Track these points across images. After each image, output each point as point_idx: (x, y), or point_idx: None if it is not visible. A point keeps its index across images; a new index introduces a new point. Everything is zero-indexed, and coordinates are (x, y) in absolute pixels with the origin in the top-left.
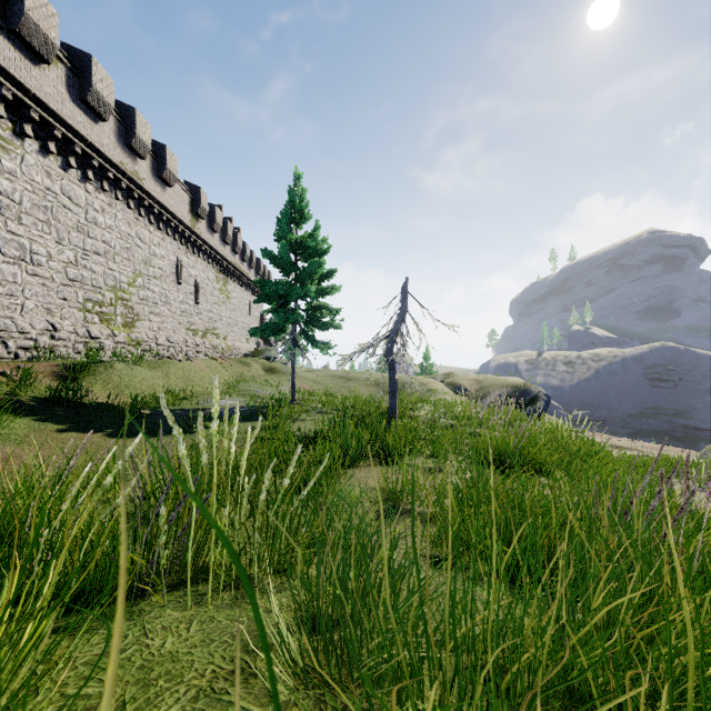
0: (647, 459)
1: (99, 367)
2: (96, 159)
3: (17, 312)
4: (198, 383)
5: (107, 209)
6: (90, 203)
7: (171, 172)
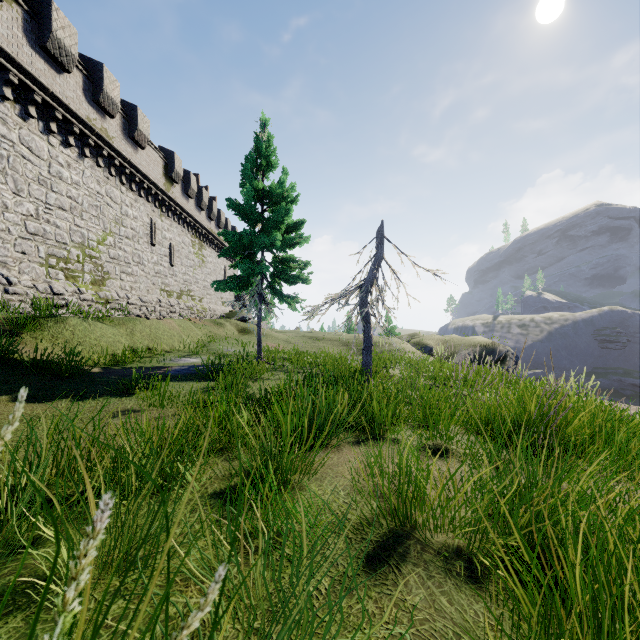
0: None
1: (49, 321)
2: (59, 111)
3: None
4: (166, 341)
5: (73, 164)
6: (54, 157)
7: (143, 133)
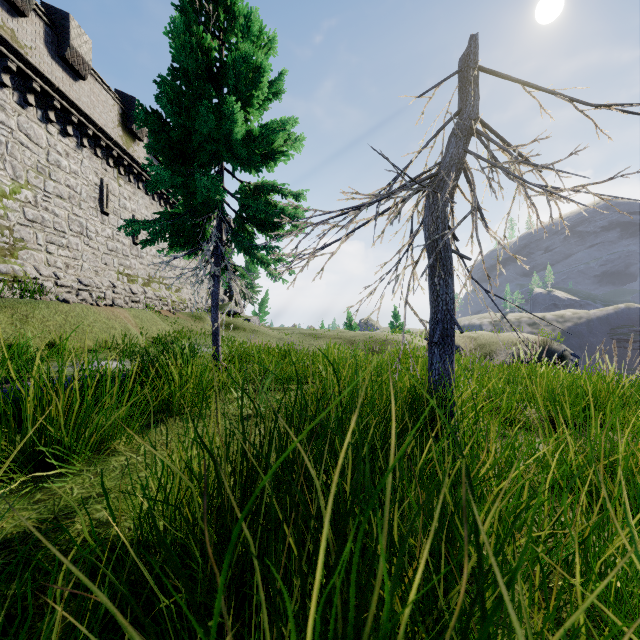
0: None
1: None
2: None
3: None
4: (94, 336)
5: None
6: None
7: (80, 55)
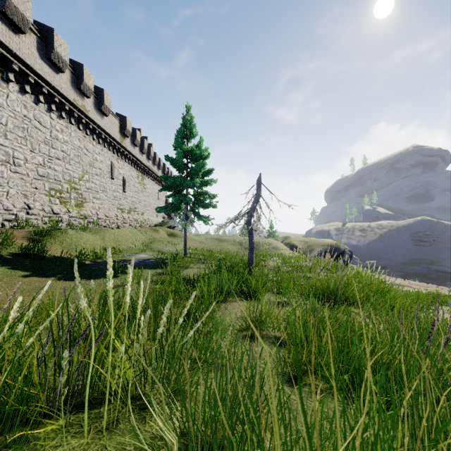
0: (420, 294)
1: (57, 232)
2: (57, 97)
3: (4, 197)
4: (124, 243)
5: (64, 130)
6: (53, 126)
7: (107, 106)
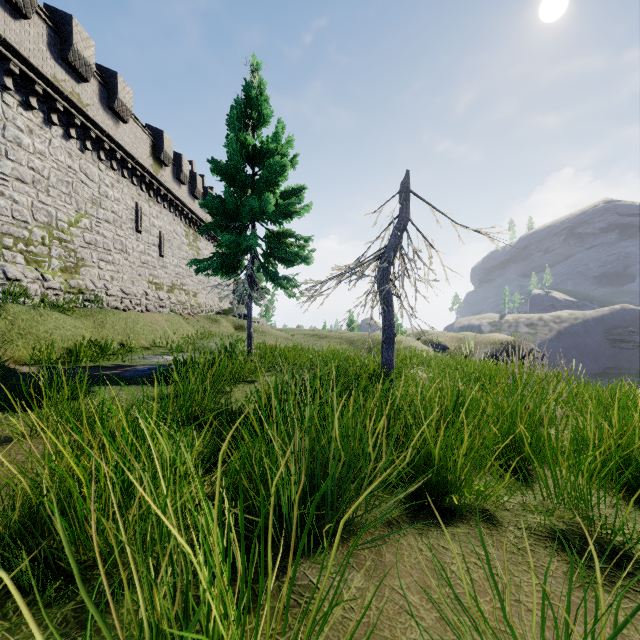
0: None
1: None
2: (15, 63)
3: None
4: (145, 337)
5: (36, 131)
6: (10, 119)
7: (124, 104)
